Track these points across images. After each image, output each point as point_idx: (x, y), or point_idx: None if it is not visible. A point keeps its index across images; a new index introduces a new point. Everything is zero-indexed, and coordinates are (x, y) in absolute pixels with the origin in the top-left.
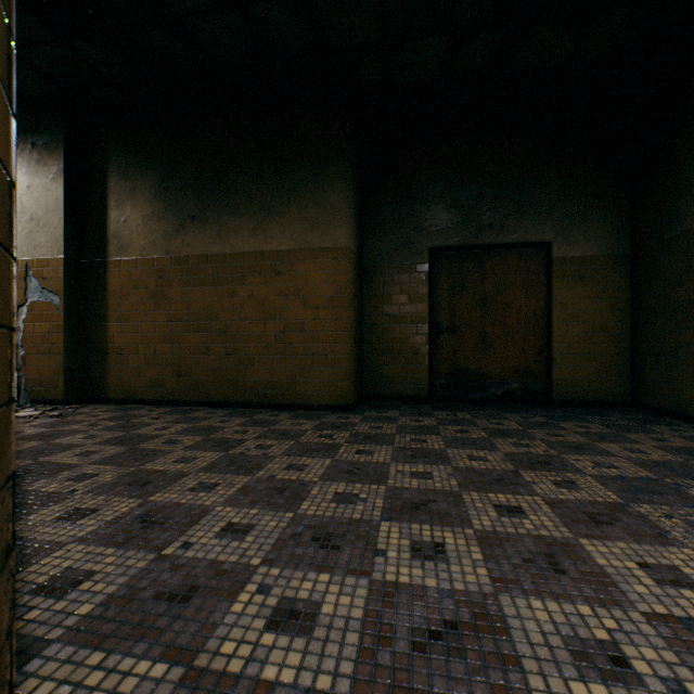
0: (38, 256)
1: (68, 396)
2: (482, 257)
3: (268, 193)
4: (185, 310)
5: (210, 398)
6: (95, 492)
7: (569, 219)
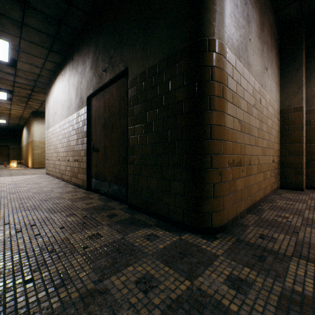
0: None
1: None
2: None
3: None
4: None
5: None
6: None
7: (12, 143)
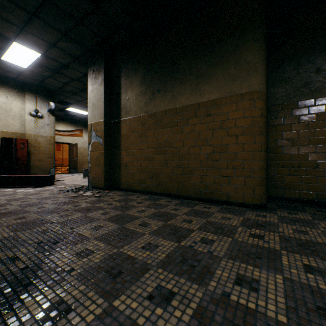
0: (95, 121)
1: (105, 186)
2: None
3: (201, 65)
4: (155, 142)
5: (168, 192)
6: (82, 277)
7: None
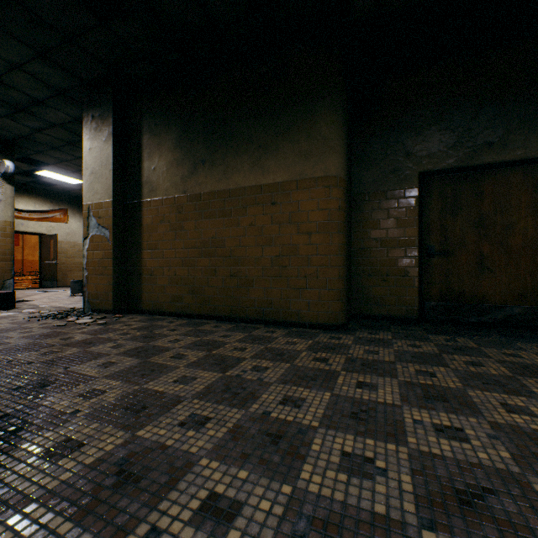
0: (96, 201)
1: (115, 307)
2: (478, 177)
3: (265, 133)
4: (198, 239)
5: (217, 313)
6: (93, 416)
7: None
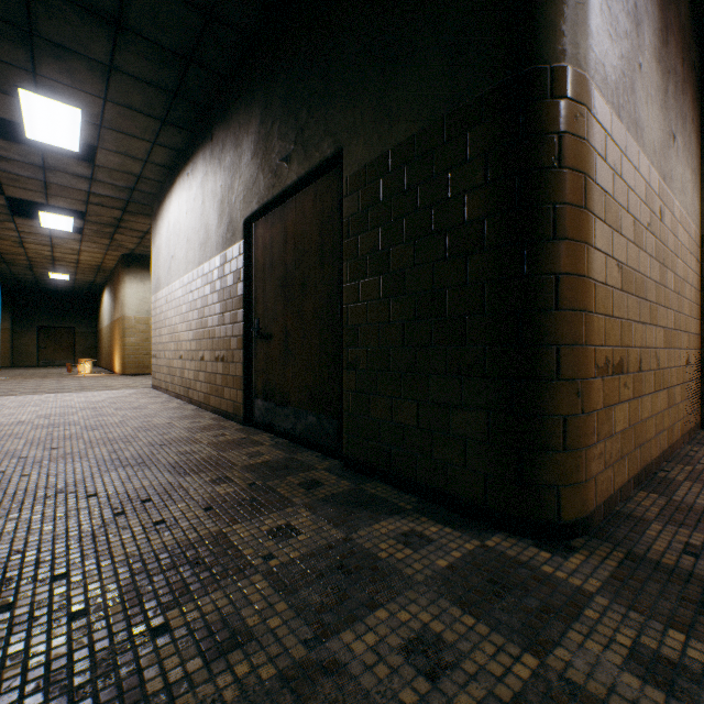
0: None
1: None
2: (56, 329)
3: None
4: None
5: None
6: None
7: (81, 322)
